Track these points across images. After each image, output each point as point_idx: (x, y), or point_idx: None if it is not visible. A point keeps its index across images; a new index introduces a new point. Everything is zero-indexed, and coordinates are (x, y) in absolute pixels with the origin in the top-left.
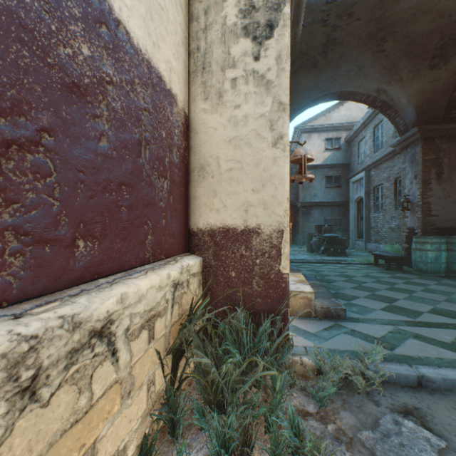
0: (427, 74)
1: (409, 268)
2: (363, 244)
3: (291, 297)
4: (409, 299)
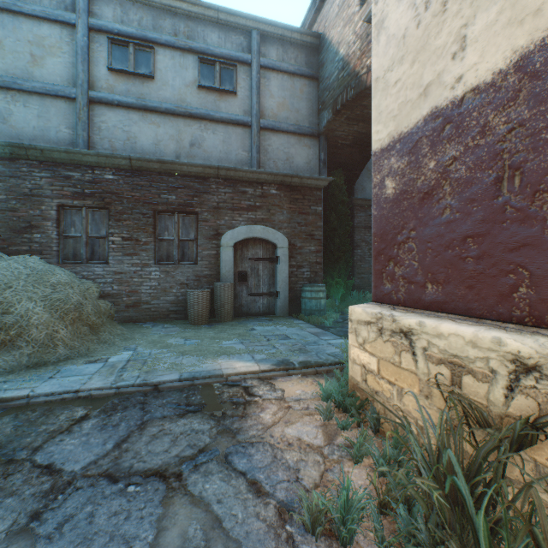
0: None
1: None
2: None
3: None
4: None
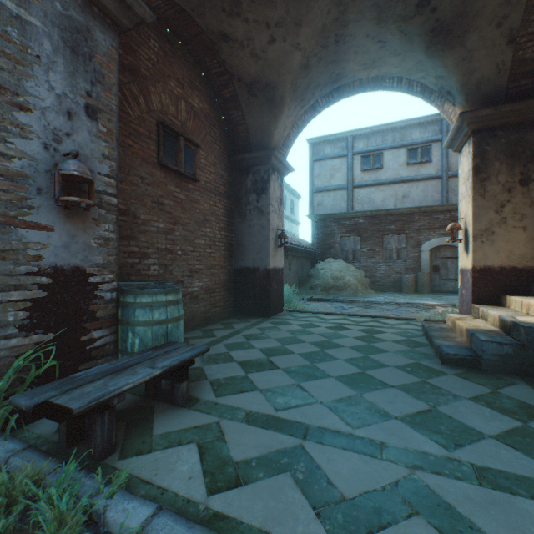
0: None
1: None
2: None
3: None
4: (343, 336)
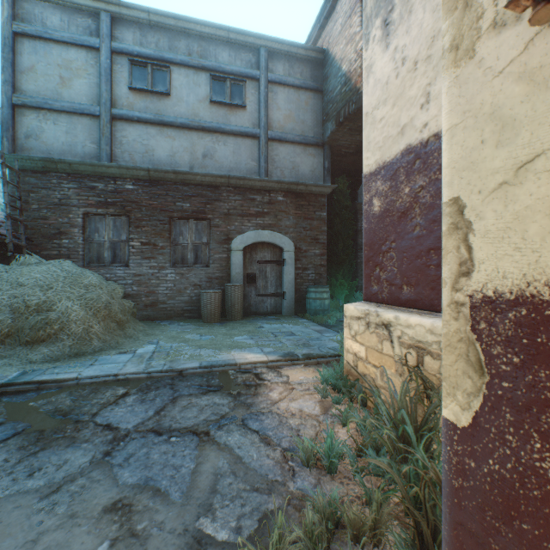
0: None
1: None
2: None
3: None
4: None
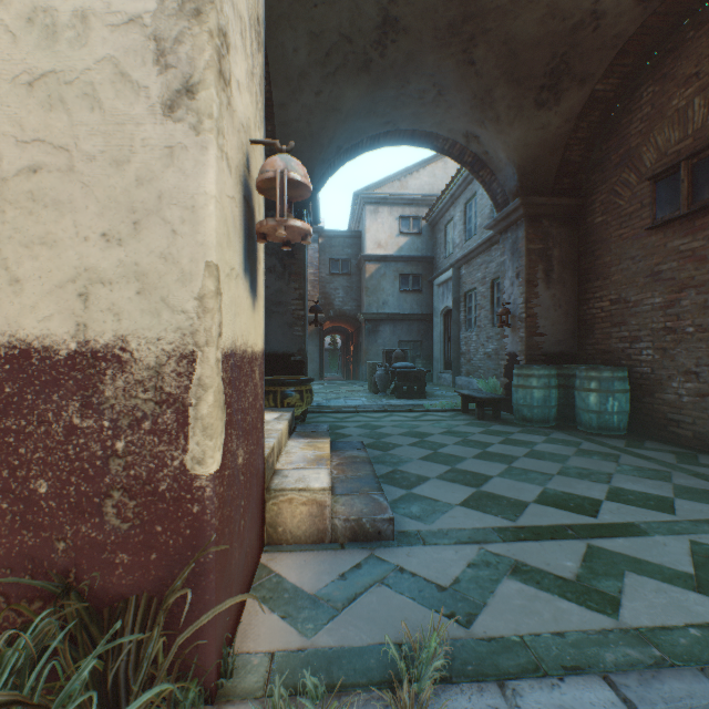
0: (533, 115)
1: (509, 414)
2: (451, 377)
3: (283, 503)
4: (507, 475)
